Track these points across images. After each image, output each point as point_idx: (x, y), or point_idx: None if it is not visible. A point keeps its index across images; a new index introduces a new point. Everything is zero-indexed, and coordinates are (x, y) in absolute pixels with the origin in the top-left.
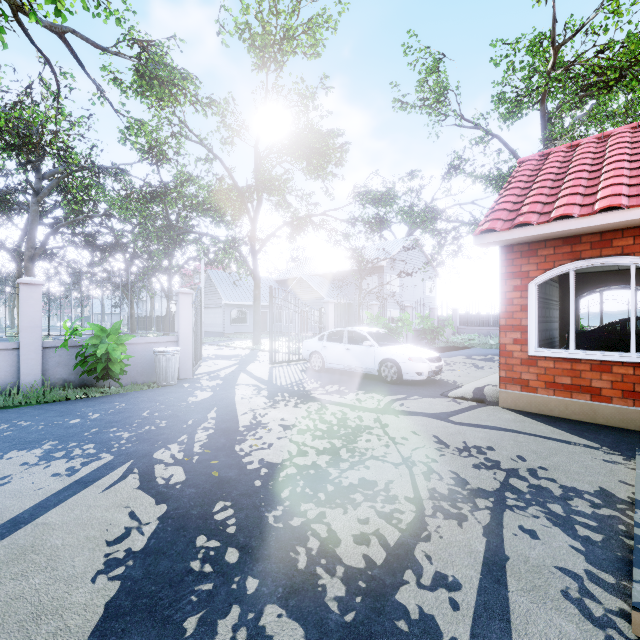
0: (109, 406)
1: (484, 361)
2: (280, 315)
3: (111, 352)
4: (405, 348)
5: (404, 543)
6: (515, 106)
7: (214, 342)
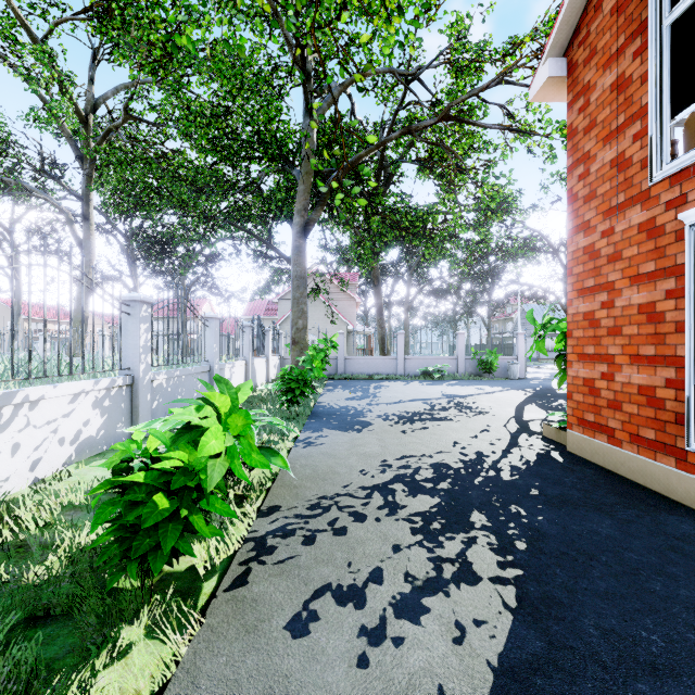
0: (495, 382)
1: None
2: None
3: (493, 361)
4: None
5: None
6: None
7: (530, 365)
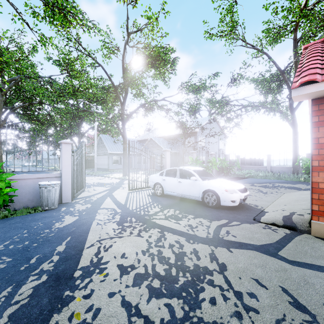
0: None
1: (264, 187)
2: (140, 159)
3: None
4: (221, 182)
5: None
6: (276, 36)
7: (101, 174)
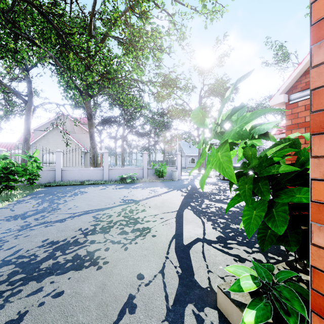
0: (164, 183)
1: None
2: None
3: (163, 170)
4: None
5: (227, 198)
6: None
7: (182, 170)
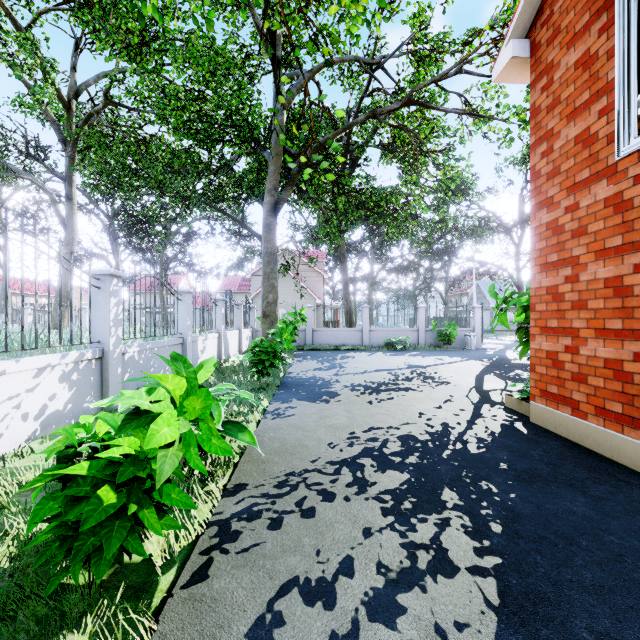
0: (453, 352)
1: None
2: None
3: (452, 333)
4: None
5: None
6: None
7: (484, 336)
